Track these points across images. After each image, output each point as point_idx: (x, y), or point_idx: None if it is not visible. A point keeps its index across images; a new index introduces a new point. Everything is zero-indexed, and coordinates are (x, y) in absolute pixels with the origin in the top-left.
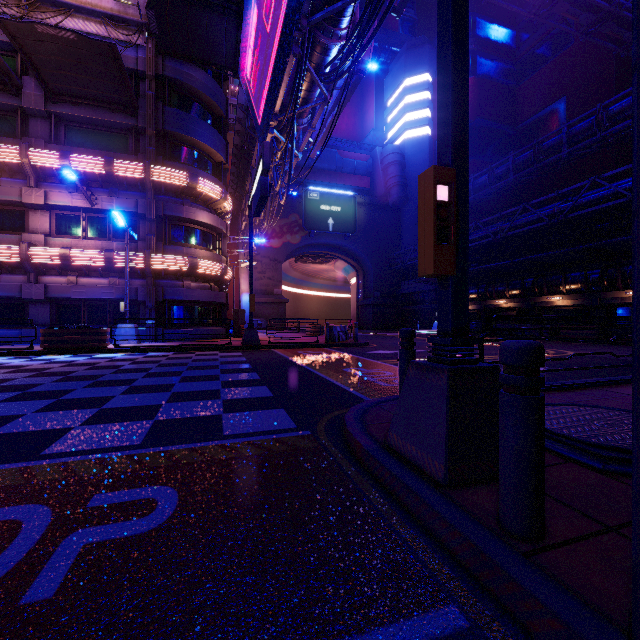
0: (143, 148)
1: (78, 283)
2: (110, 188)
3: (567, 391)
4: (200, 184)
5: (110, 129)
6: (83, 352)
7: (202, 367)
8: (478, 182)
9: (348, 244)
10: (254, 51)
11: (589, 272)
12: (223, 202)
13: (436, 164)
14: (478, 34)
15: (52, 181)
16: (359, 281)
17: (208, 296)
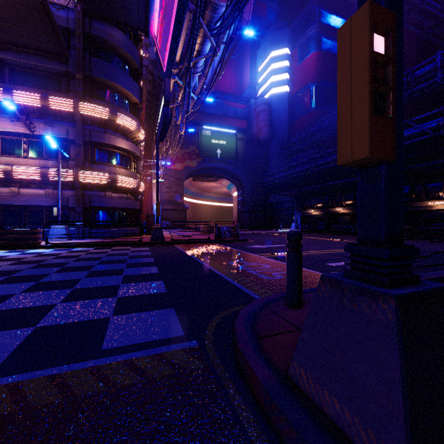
0: (73, 89)
1: (19, 193)
2: (46, 119)
3: None
4: (119, 118)
5: (46, 73)
6: (19, 248)
7: (112, 261)
8: (323, 125)
9: (231, 168)
10: (159, 13)
11: None
12: (137, 133)
13: (293, 112)
14: (322, 21)
15: None
16: (239, 194)
17: (125, 204)
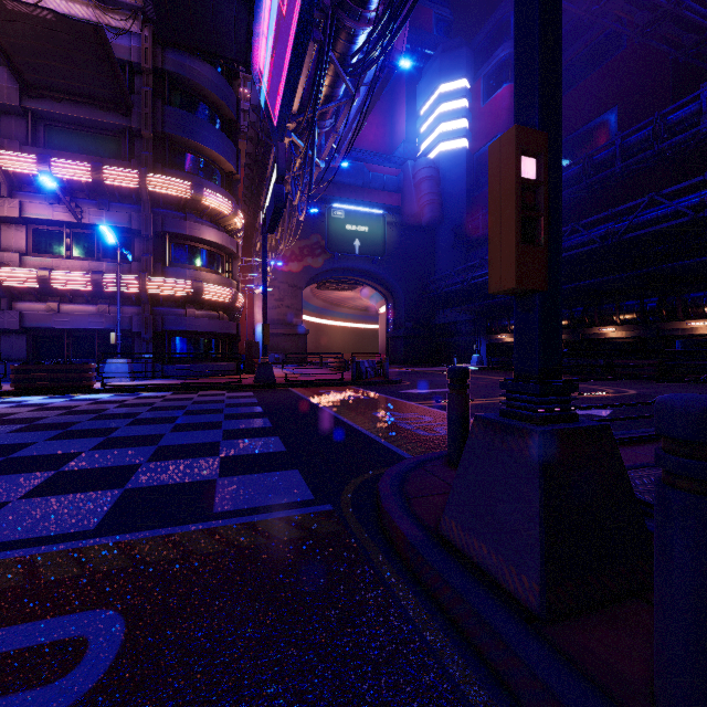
0: (139, 153)
1: (60, 310)
2: (99, 199)
3: (653, 444)
4: (206, 196)
5: (99, 130)
6: (63, 392)
7: (203, 411)
8: None
9: (377, 269)
10: (268, 40)
11: (646, 300)
12: (233, 218)
13: (474, 180)
14: None
15: (29, 190)
16: (389, 310)
17: (216, 326)
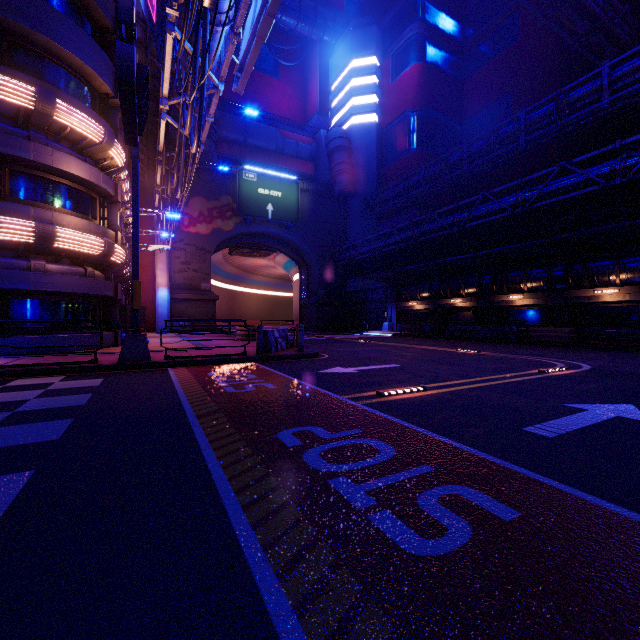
0: None
1: None
2: None
3: None
4: (60, 110)
5: None
6: None
7: None
8: (430, 172)
9: (290, 235)
10: None
11: (552, 269)
12: (107, 149)
13: (384, 154)
14: (427, 19)
15: None
16: (302, 277)
17: (79, 285)
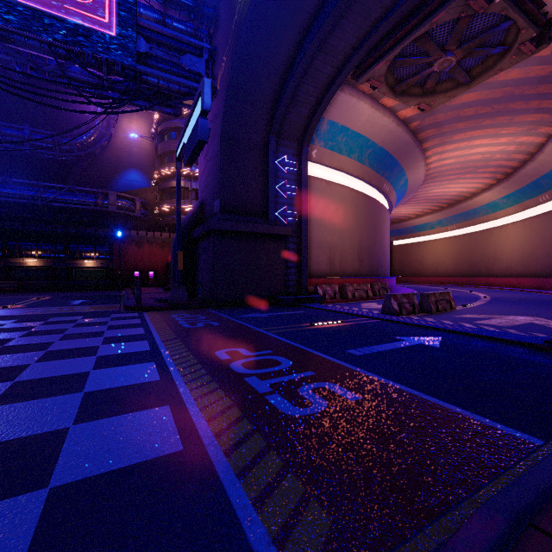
0: None
1: None
2: None
3: None
4: None
5: None
6: None
7: None
8: None
9: None
10: None
11: None
12: None
13: None
14: None
15: None
16: None
17: None
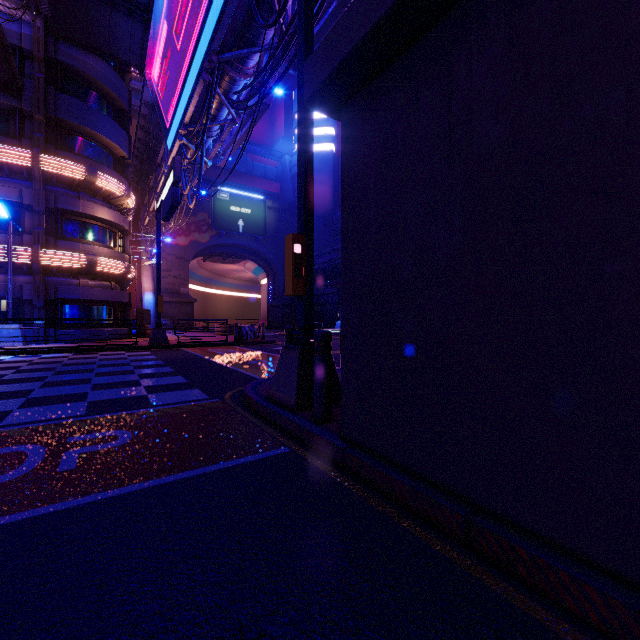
0: (29, 133)
1: None
2: None
3: None
4: (100, 179)
5: None
6: None
7: (113, 365)
8: None
9: (258, 246)
10: (163, 60)
11: None
12: (126, 199)
13: (339, 178)
14: None
15: None
16: (269, 282)
17: (109, 295)
